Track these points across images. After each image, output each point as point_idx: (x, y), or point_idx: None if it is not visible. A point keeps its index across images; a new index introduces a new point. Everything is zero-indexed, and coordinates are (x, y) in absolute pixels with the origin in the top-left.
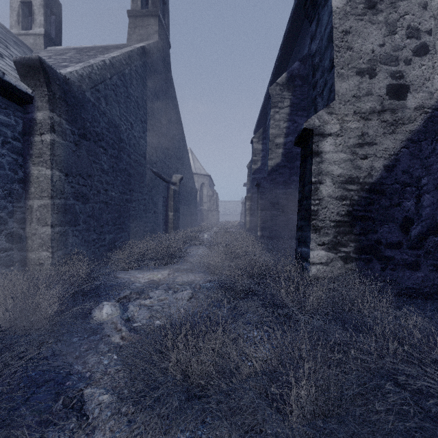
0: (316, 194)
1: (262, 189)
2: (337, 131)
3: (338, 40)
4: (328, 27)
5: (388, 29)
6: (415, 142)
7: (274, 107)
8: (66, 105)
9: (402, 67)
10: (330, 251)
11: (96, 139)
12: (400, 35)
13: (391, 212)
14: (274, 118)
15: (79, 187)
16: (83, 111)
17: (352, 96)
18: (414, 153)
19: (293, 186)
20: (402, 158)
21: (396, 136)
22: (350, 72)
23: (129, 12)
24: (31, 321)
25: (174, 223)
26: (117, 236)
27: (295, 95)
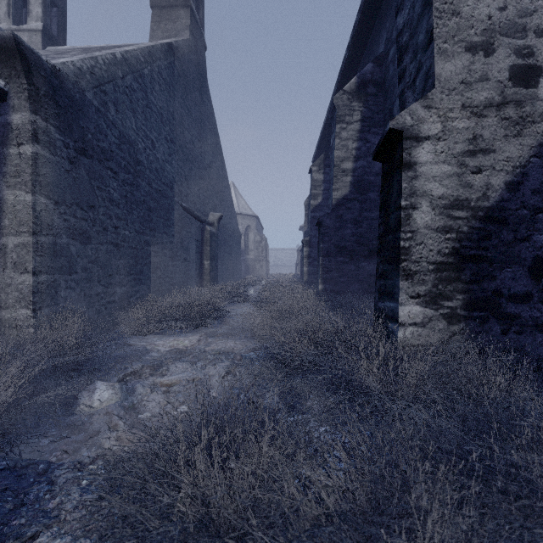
0: (408, 224)
1: (324, 229)
2: (437, 132)
3: (439, 1)
4: None
5: None
6: None
7: (340, 121)
8: (55, 105)
9: (532, 40)
10: (428, 306)
11: (101, 158)
12: None
13: (515, 250)
14: (340, 136)
15: (76, 221)
16: (81, 118)
17: (460, 82)
18: None
19: (365, 225)
20: (531, 172)
21: (523, 140)
22: (456, 48)
23: (152, 1)
24: None
25: (210, 274)
26: (132, 289)
27: (368, 106)
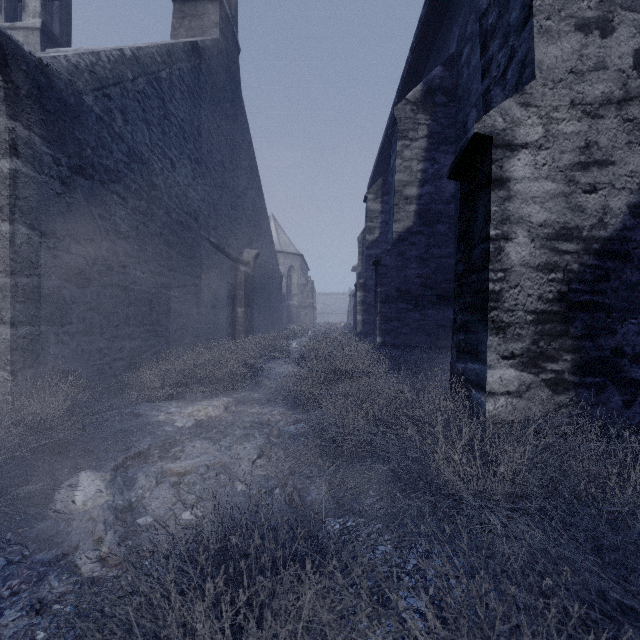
0: (498, 260)
1: (383, 269)
2: (538, 138)
3: None
4: None
5: None
6: None
7: (402, 138)
8: (41, 110)
9: None
10: (526, 370)
11: (104, 179)
12: None
13: None
14: (402, 155)
15: (71, 257)
16: (78, 127)
17: (568, 71)
18: None
19: (432, 264)
20: None
21: None
22: (563, 26)
23: None
24: None
25: (245, 324)
26: (146, 344)
27: (437, 119)
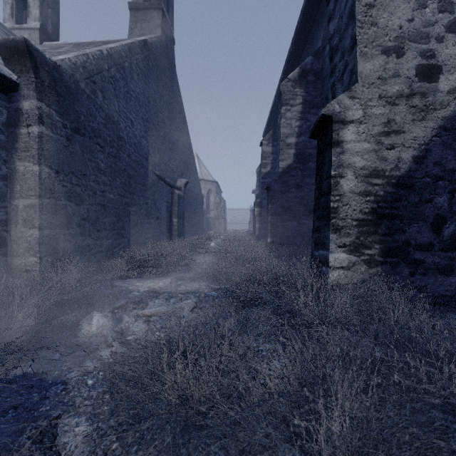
0: (336, 189)
1: (272, 193)
2: (359, 117)
3: (361, 14)
4: (350, 0)
5: (417, 2)
6: (448, 129)
7: (285, 104)
8: (56, 94)
9: (434, 45)
10: (352, 254)
11: (91, 135)
12: (431, 9)
13: (421, 209)
14: (285, 116)
15: (72, 186)
16: (76, 103)
17: (377, 77)
18: (447, 143)
19: (305, 189)
20: (433, 148)
21: (427, 123)
22: (374, 51)
23: (131, 5)
24: (4, 334)
25: (178, 230)
26: (115, 242)
27: (308, 92)
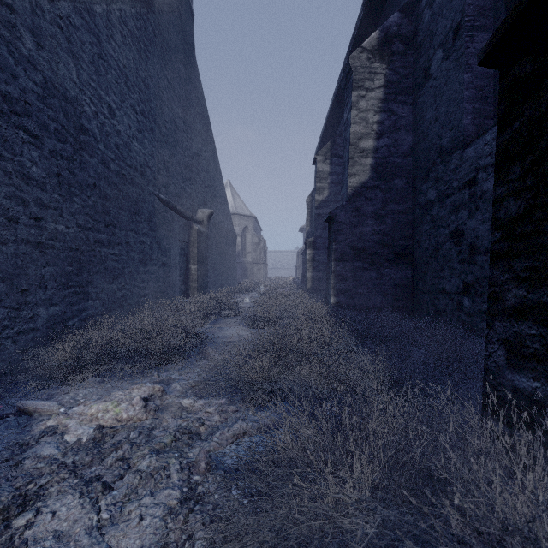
0: None
1: (338, 226)
2: None
3: None
4: None
5: None
6: None
7: (357, 87)
8: None
9: None
10: None
11: (2, 108)
12: None
13: None
14: (357, 106)
15: None
16: None
17: None
18: None
19: (389, 220)
20: None
21: None
22: None
23: None
24: None
25: (198, 281)
26: (72, 308)
27: (394, 68)
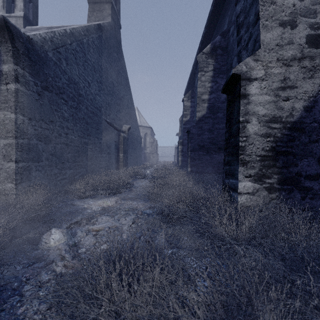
0: (243, 132)
1: (191, 135)
2: (262, 75)
3: None
4: None
5: None
6: None
7: (200, 71)
8: (29, 60)
9: None
10: (256, 182)
11: (57, 92)
12: None
13: (310, 148)
14: (200, 79)
15: (42, 130)
16: (45, 68)
17: (276, 44)
18: None
19: (215, 132)
20: (319, 100)
21: (314, 80)
22: (273, 24)
23: None
24: None
25: (123, 162)
26: (76, 171)
27: (217, 62)
